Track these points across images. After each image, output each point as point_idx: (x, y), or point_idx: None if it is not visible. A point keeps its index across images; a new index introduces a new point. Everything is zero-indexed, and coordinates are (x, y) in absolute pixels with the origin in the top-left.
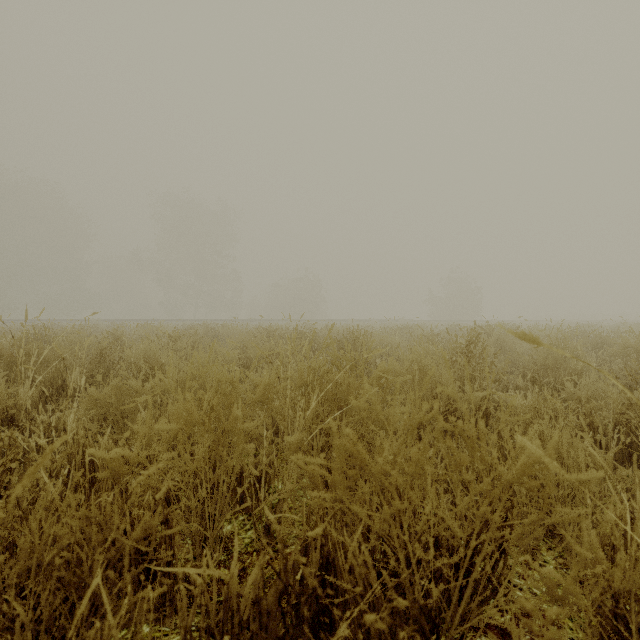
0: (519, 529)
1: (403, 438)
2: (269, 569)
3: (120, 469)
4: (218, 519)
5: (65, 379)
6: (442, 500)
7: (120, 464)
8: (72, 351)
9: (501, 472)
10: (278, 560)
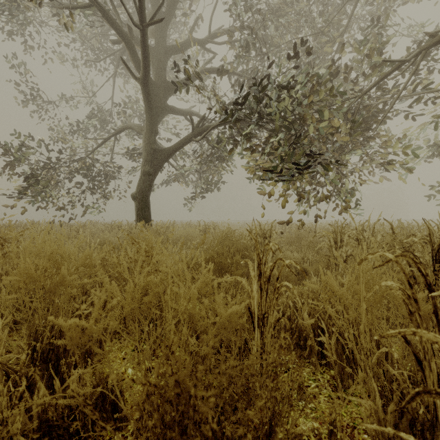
0: None
1: None
2: None
3: None
4: None
5: None
6: None
7: None
8: None
9: None
10: None
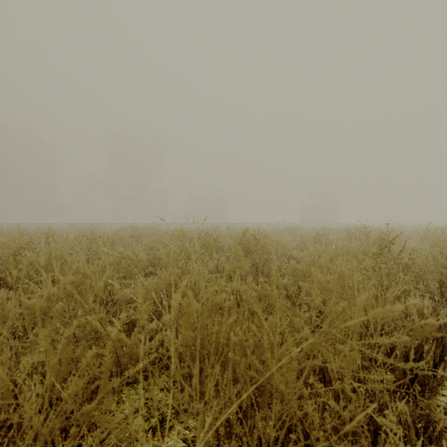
0: None
1: None
2: None
3: None
4: None
5: None
6: None
7: None
8: None
9: None
10: None
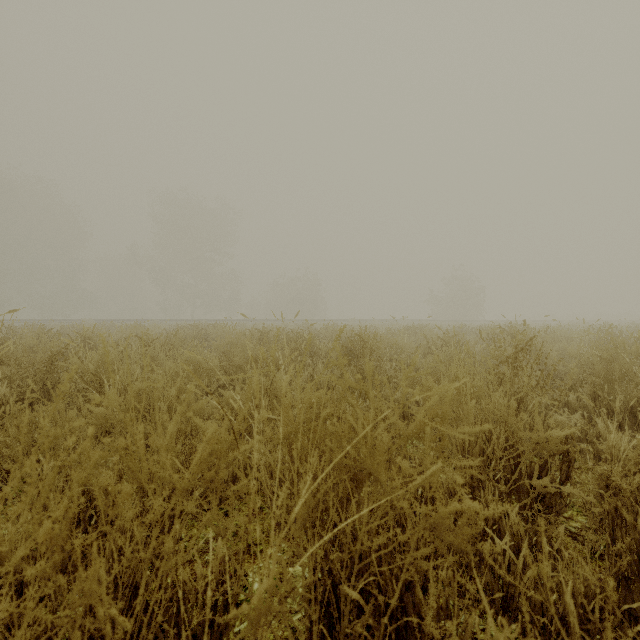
0: None
1: None
2: None
3: None
4: None
5: None
6: None
7: None
8: (18, 358)
9: None
10: None
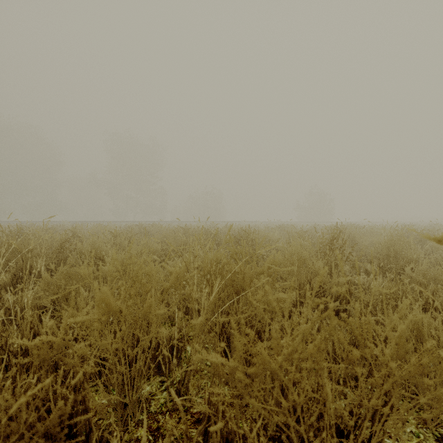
0: (412, 422)
1: (300, 335)
2: (178, 431)
3: (45, 353)
4: (137, 386)
5: (32, 265)
6: (334, 389)
7: (44, 349)
8: (40, 244)
9: (393, 366)
10: (187, 420)
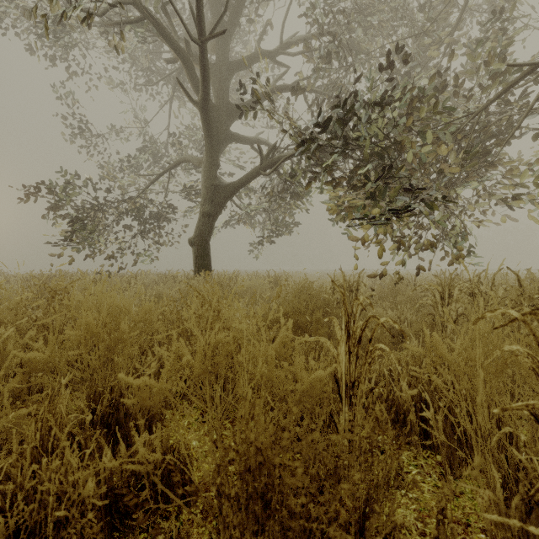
0: None
1: None
2: None
3: None
4: None
5: None
6: None
7: None
8: None
9: None
10: None
